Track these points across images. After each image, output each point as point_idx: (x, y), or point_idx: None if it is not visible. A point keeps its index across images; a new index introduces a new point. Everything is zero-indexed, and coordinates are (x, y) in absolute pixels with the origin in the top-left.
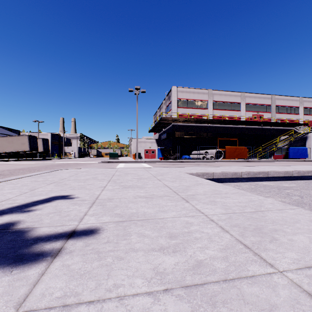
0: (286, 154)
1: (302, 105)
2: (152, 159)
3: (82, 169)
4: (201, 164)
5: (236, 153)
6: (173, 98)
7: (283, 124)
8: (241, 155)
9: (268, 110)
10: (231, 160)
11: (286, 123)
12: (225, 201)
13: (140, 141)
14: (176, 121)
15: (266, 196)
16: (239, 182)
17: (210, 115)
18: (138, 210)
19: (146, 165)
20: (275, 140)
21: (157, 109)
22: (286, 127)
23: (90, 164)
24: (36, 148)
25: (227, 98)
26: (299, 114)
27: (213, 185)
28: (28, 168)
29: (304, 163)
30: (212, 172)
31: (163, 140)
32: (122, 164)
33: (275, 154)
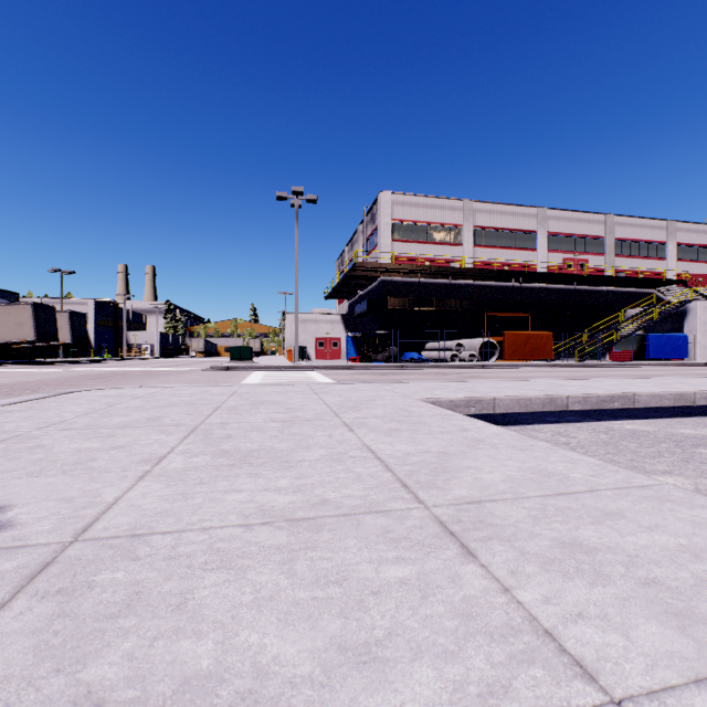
0: (640, 350)
1: (673, 239)
2: (333, 360)
3: (140, 390)
4: (449, 372)
5: (529, 347)
6: (382, 218)
7: (633, 280)
8: (540, 351)
9: (598, 249)
10: (518, 364)
11: (640, 278)
12: (626, 542)
13: (304, 318)
14: (390, 272)
15: (661, 472)
16: (559, 422)
17: (468, 260)
18: (230, 644)
19: (317, 377)
20: (613, 317)
21: (346, 246)
22: (638, 288)
23: (181, 373)
24: (54, 335)
25: (507, 220)
26: (667, 260)
27: (521, 446)
28: (11, 386)
29: (686, 369)
30: (492, 398)
31: (359, 317)
32: (260, 374)
33: (613, 350)
